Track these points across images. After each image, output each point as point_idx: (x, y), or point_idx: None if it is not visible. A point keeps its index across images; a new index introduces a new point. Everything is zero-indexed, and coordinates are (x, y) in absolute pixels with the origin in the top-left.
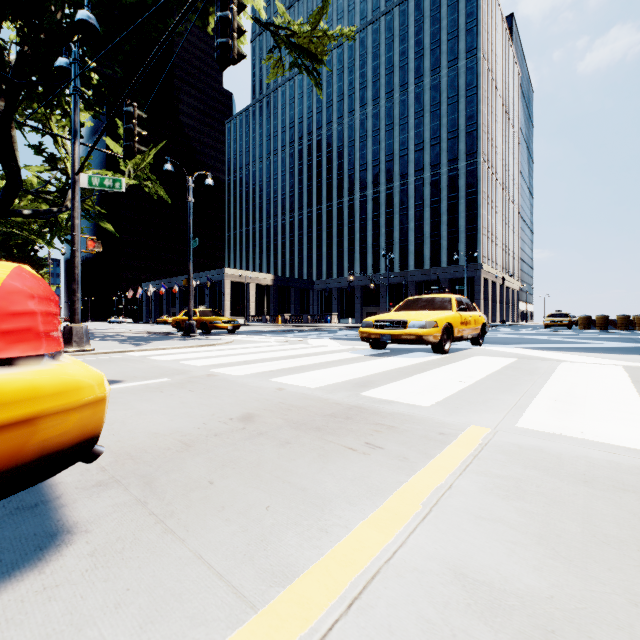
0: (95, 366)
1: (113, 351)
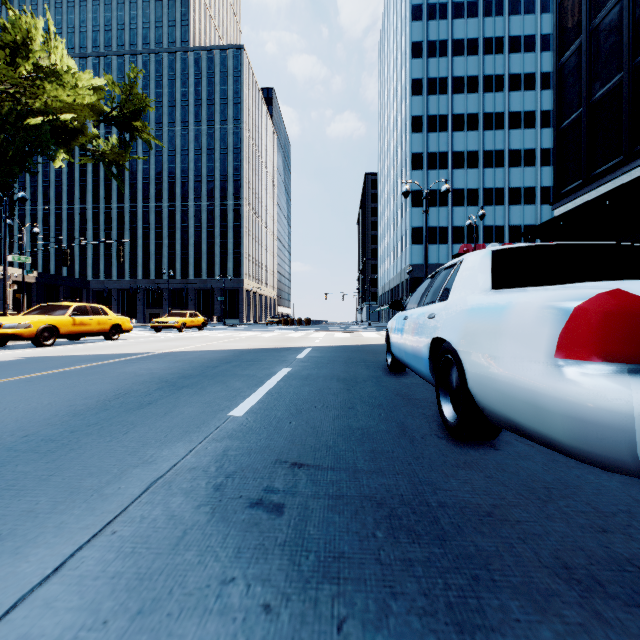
0: None
1: None
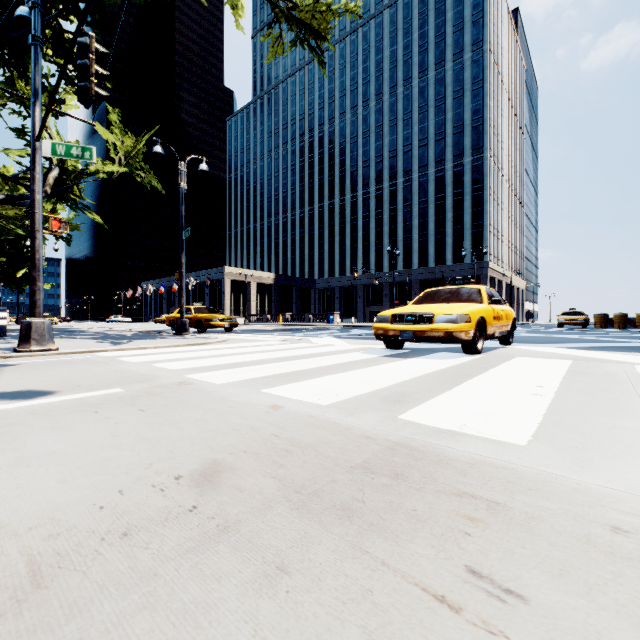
0: (42, 370)
1: (81, 351)
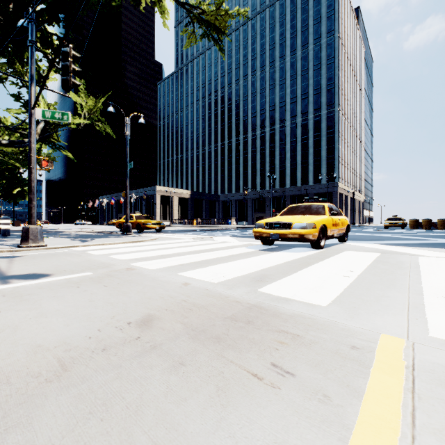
0: (38, 260)
1: (62, 246)
